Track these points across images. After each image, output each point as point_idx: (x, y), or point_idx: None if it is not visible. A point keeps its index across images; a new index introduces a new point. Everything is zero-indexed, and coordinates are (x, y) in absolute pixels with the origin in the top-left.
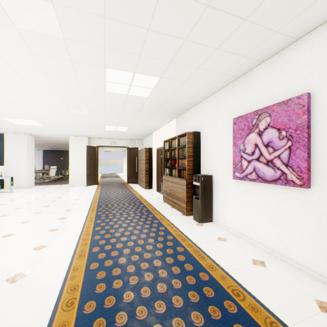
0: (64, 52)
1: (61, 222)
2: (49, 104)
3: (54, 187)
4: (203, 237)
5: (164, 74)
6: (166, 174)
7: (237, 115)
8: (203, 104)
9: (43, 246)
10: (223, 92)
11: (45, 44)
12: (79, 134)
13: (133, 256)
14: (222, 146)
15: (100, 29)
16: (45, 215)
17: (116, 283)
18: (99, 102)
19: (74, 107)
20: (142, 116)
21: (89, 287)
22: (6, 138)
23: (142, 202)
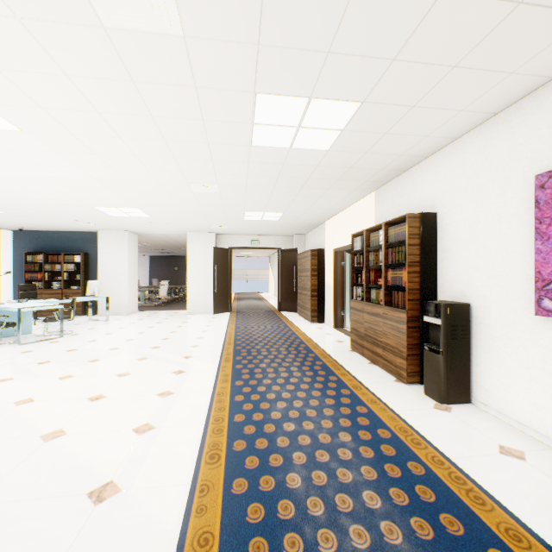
0: (184, 69)
1: (177, 378)
2: (159, 179)
3: (165, 314)
4: (461, 441)
5: (371, 93)
6: (356, 298)
7: (548, 167)
8: (443, 155)
9: (148, 426)
10: (500, 120)
11: (151, 57)
12: (203, 229)
13: (314, 472)
14: (499, 241)
15: (253, 1)
16: (153, 364)
17: (289, 542)
18: (238, 168)
19: (196, 181)
20: (310, 190)
21: (234, 544)
22: (101, 238)
23: (310, 349)
